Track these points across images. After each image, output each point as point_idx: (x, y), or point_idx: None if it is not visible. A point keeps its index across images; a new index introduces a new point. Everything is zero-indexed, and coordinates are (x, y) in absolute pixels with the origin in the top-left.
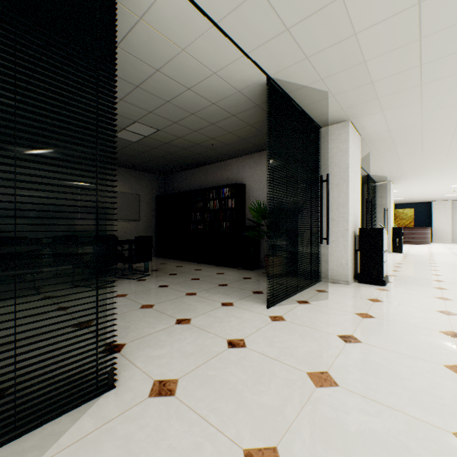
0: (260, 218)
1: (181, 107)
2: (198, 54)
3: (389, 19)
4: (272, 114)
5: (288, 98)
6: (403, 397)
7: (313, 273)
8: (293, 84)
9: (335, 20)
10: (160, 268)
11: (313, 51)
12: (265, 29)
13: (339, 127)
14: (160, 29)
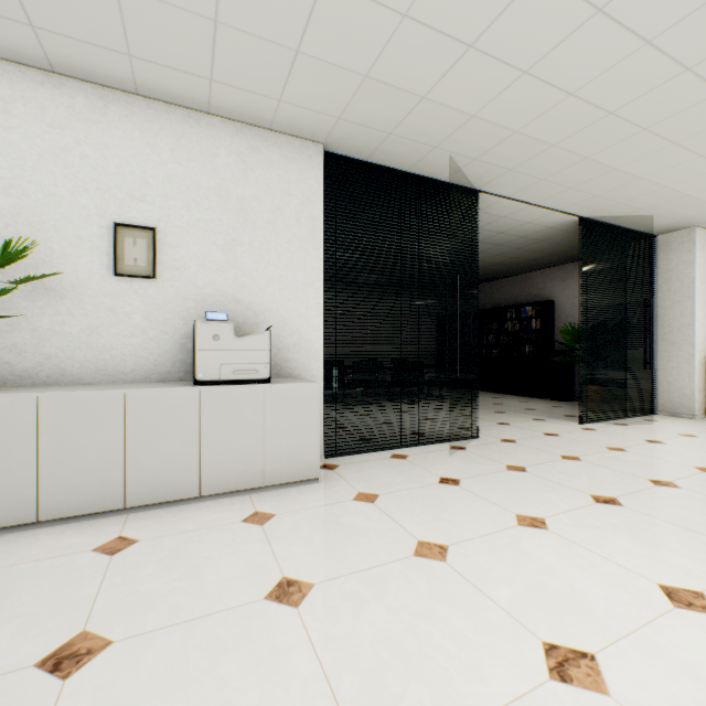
0: (574, 341)
1: (488, 243)
2: (514, 217)
3: (697, 177)
4: (585, 248)
5: (604, 224)
6: (673, 458)
7: (646, 405)
8: (609, 216)
9: (640, 186)
10: (451, 394)
11: (625, 200)
12: (575, 199)
13: (681, 234)
14: (489, 213)
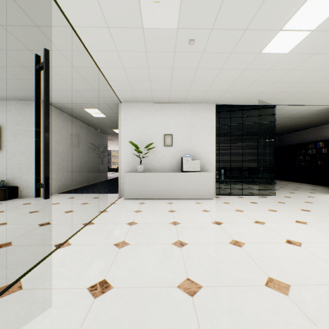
0: None
1: (290, 118)
2: (297, 109)
3: None
4: None
5: None
6: None
7: None
8: None
9: None
10: (277, 183)
11: None
12: (324, 101)
13: None
14: (284, 109)
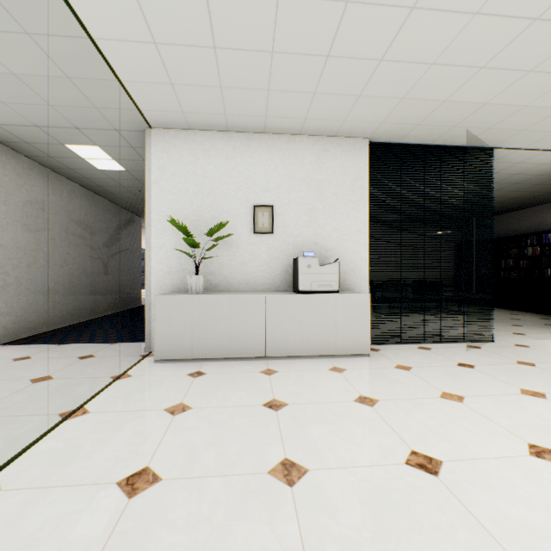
0: None
1: (505, 183)
2: (530, 161)
3: None
4: None
5: None
6: None
7: None
8: None
9: None
10: (468, 310)
11: None
12: None
13: None
14: (503, 161)
